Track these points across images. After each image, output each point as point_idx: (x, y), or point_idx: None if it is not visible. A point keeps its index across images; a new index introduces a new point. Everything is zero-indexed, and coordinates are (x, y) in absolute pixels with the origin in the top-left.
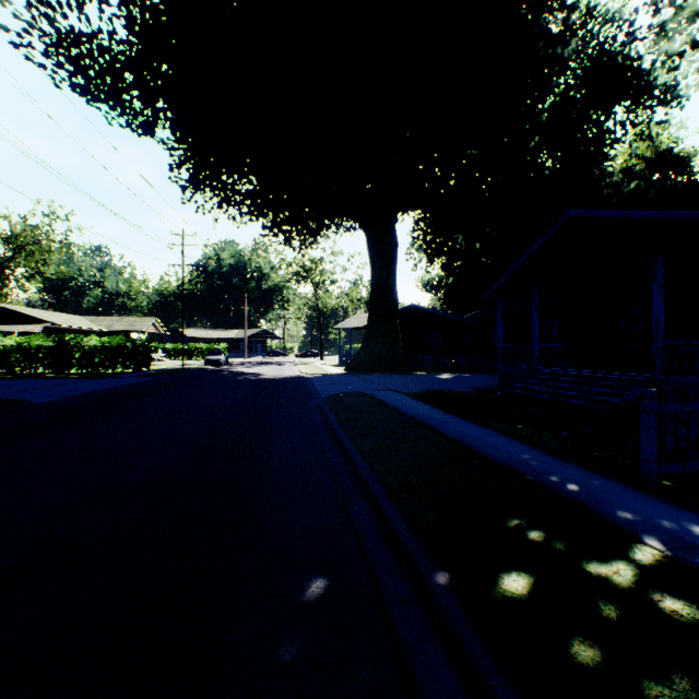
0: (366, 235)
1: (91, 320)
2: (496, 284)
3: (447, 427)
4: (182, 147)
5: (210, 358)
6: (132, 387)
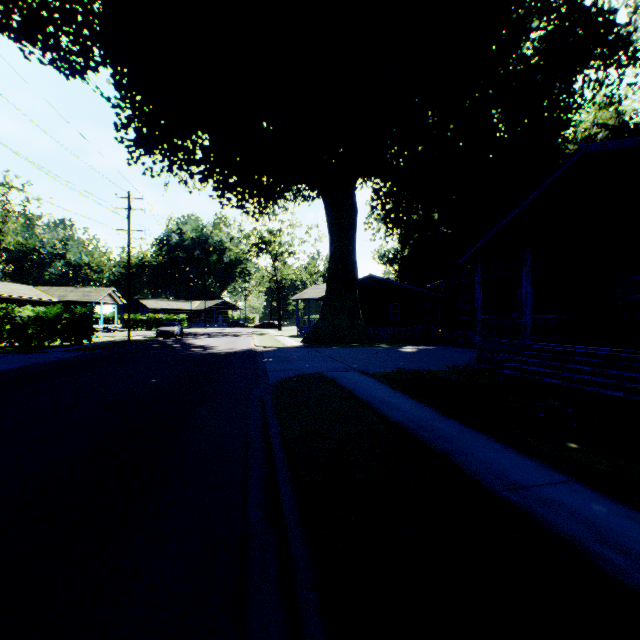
0: (324, 201)
1: (43, 290)
2: (475, 245)
3: (470, 458)
4: (122, 97)
5: (162, 329)
6: (42, 366)
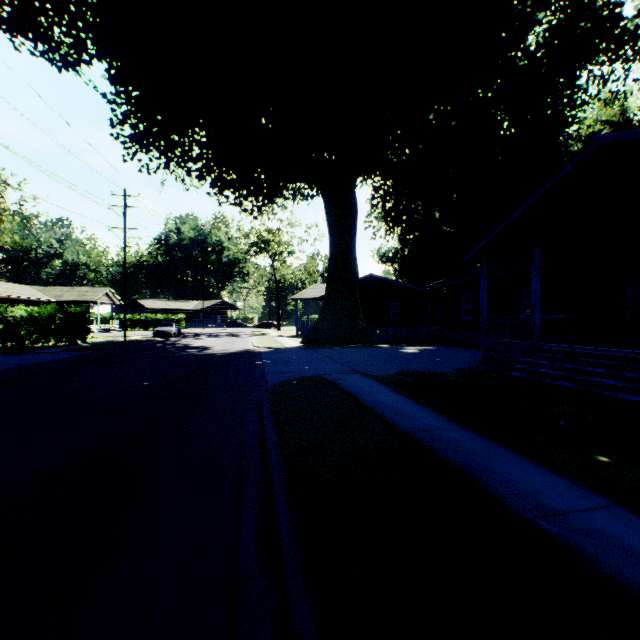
0: (324, 199)
1: (39, 290)
2: (481, 243)
3: (493, 475)
4: (116, 91)
5: (159, 330)
6: (30, 368)
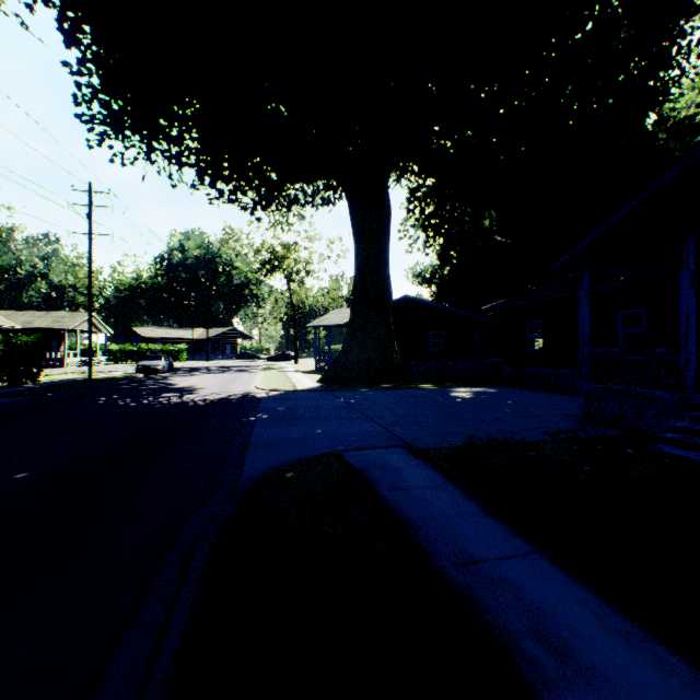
0: (348, 198)
1: (5, 315)
2: (586, 238)
3: None
4: (64, 41)
5: (143, 364)
6: None
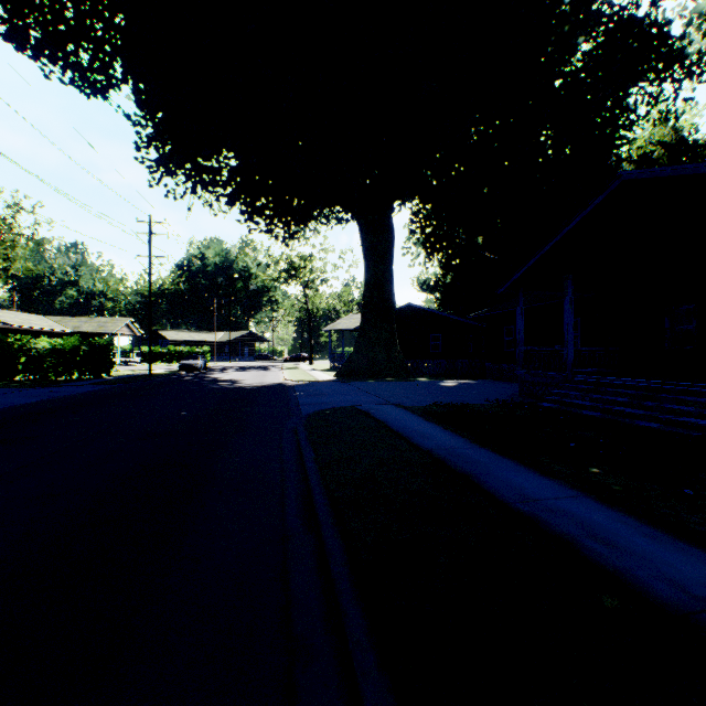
0: (359, 225)
1: (56, 321)
2: (517, 274)
3: (493, 478)
4: (144, 116)
5: (185, 363)
6: (65, 400)
